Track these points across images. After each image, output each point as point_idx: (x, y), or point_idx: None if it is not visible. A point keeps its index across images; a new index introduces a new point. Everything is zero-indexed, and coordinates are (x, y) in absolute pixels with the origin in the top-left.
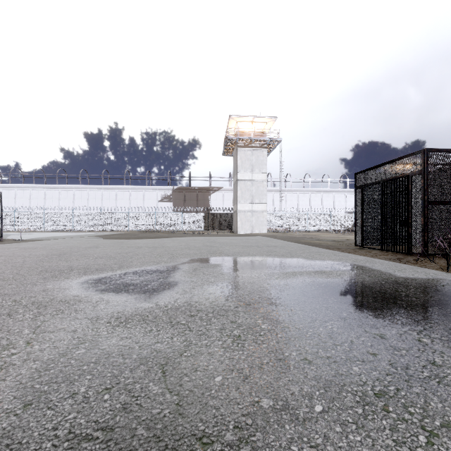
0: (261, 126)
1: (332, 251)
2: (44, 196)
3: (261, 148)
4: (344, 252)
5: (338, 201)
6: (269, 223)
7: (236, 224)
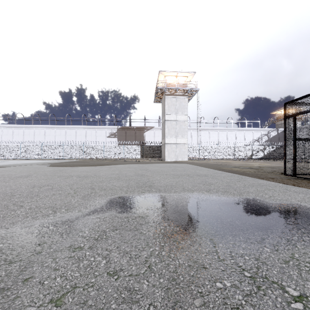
0: (183, 79)
1: (275, 184)
2: (23, 134)
3: (183, 96)
4: (287, 184)
5: (239, 137)
6: (189, 153)
7: (164, 154)
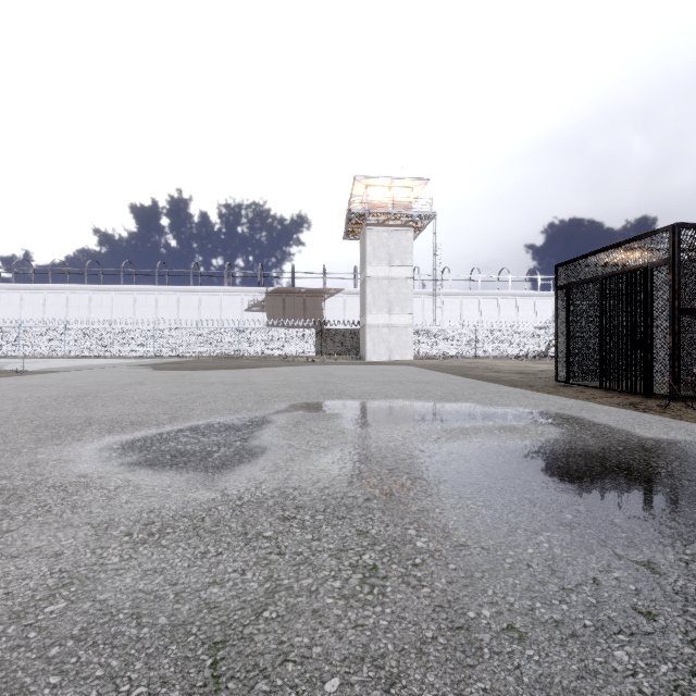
0: (404, 193)
1: (522, 391)
2: (66, 303)
3: (404, 227)
4: (540, 392)
5: (524, 311)
6: (416, 344)
7: (365, 346)
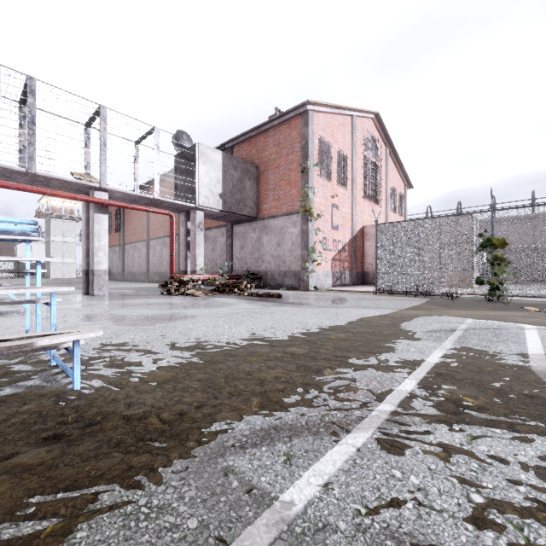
0: (72, 204)
1: None
2: None
3: (71, 220)
4: None
5: None
6: (80, 271)
7: (49, 272)
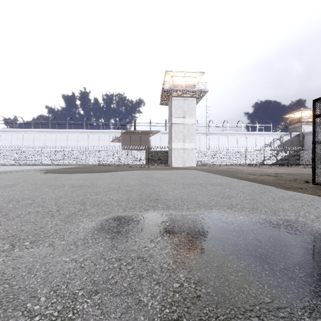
0: (191, 80)
1: (310, 196)
2: (22, 138)
3: (191, 97)
4: None
5: (250, 142)
6: (197, 158)
7: (171, 159)
